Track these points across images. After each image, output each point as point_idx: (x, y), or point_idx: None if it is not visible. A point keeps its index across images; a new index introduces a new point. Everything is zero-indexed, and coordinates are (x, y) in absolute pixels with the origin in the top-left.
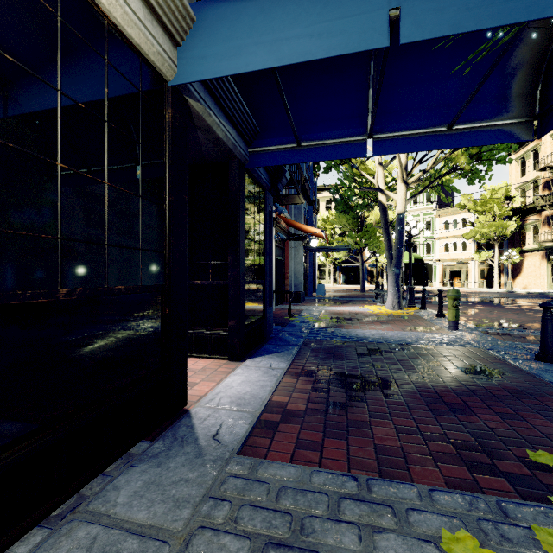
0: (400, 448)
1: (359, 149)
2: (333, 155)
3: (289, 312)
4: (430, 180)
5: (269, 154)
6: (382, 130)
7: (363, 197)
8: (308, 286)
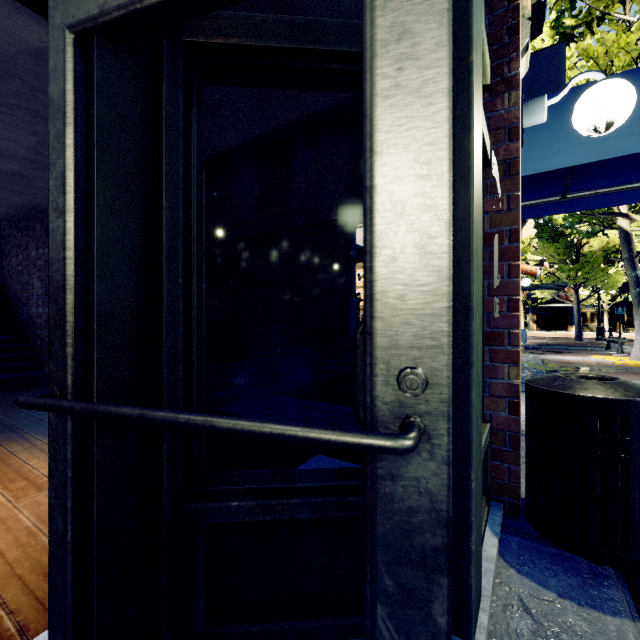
0: None
1: (638, 195)
2: (604, 204)
3: None
4: None
5: (528, 208)
6: None
7: (592, 223)
8: None
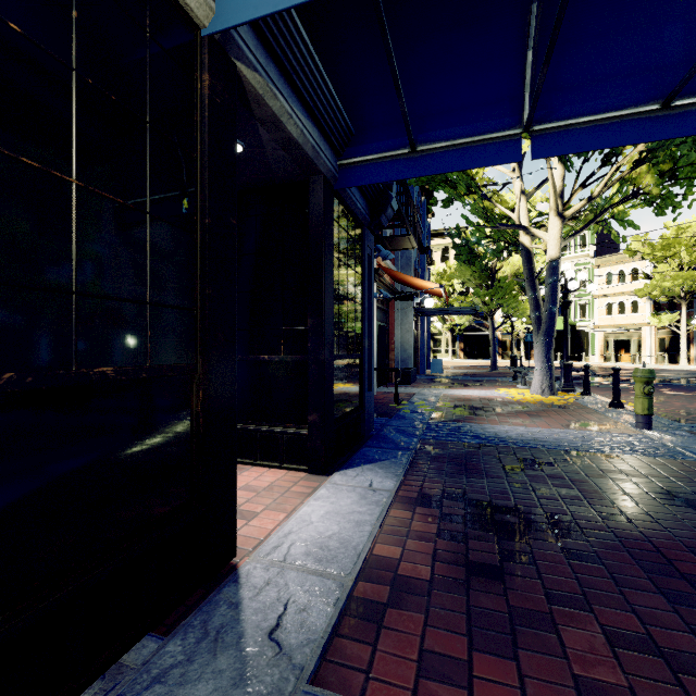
0: (625, 685)
1: (510, 151)
2: (466, 163)
3: (395, 397)
4: (596, 212)
5: (368, 166)
6: (547, 117)
7: (497, 239)
8: (419, 361)
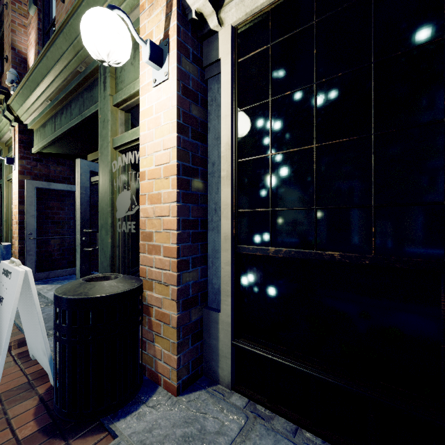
0: None
1: None
2: None
3: None
4: None
5: None
6: None
7: None
8: None
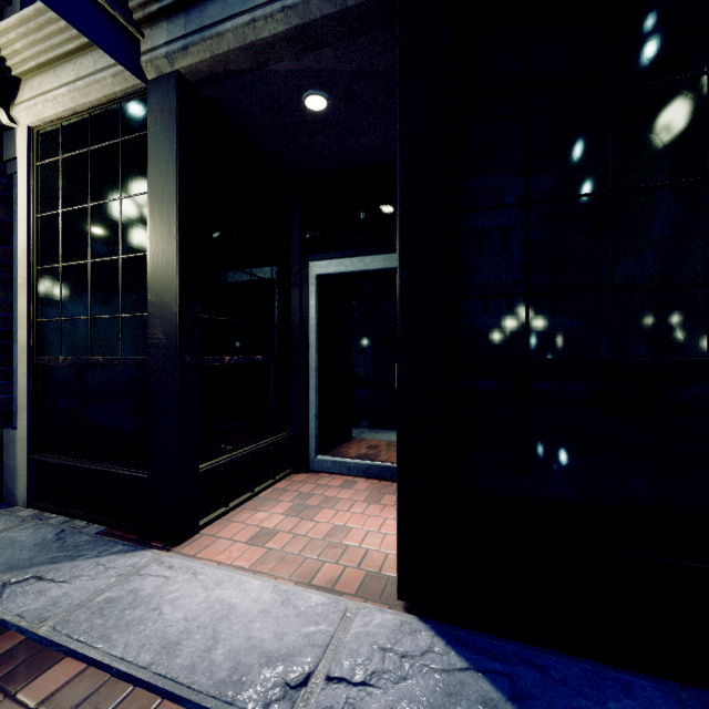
0: None
1: None
2: None
3: None
4: None
5: None
6: None
7: None
8: None
